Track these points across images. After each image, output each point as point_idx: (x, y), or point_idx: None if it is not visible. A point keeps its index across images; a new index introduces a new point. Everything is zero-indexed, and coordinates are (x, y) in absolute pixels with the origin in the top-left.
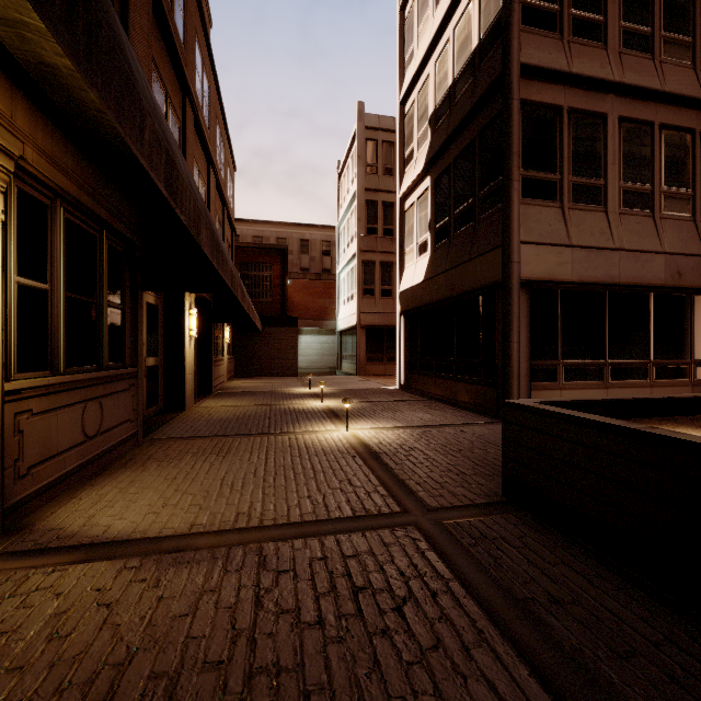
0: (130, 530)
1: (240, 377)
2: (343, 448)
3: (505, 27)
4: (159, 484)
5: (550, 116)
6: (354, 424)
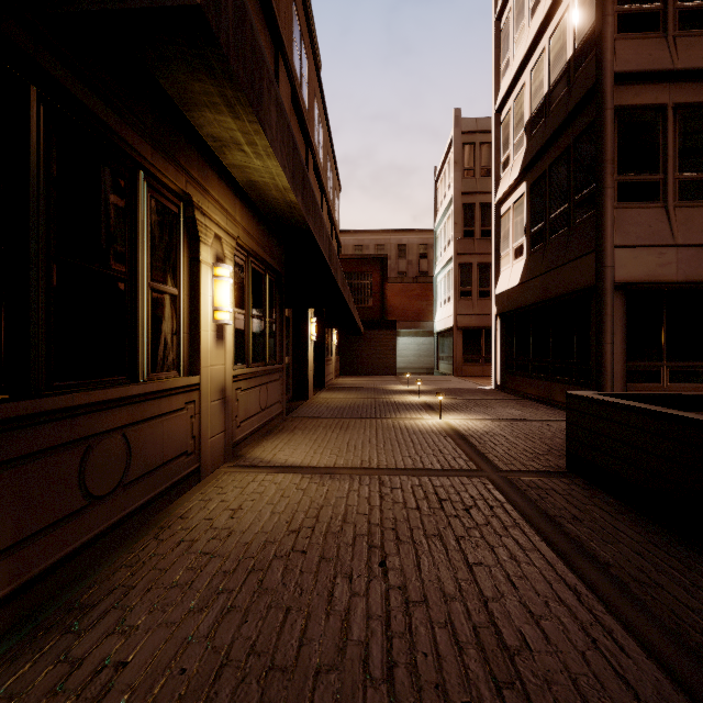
0: (299, 462)
1: (344, 375)
2: (436, 431)
3: (598, 41)
4: (307, 442)
5: (651, 117)
6: (447, 415)
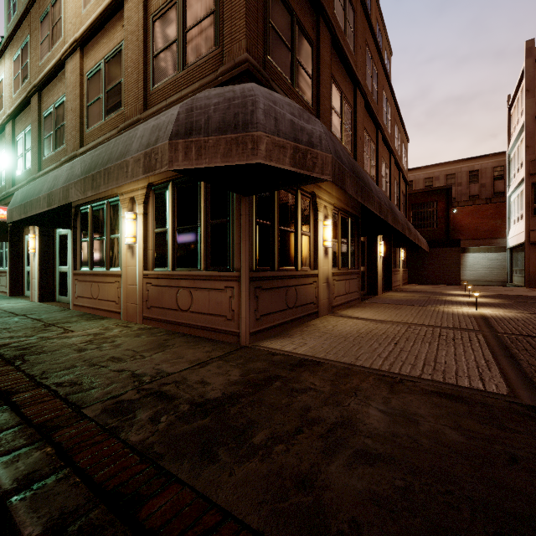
0: (365, 317)
1: (411, 284)
2: (466, 314)
3: None
4: (371, 312)
5: None
6: (484, 308)
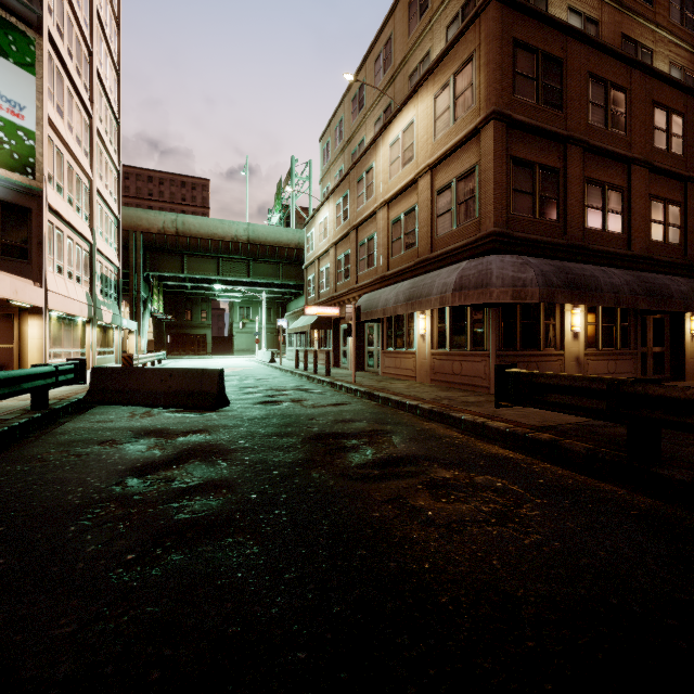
0: None
1: None
2: None
3: None
4: None
5: None
6: None
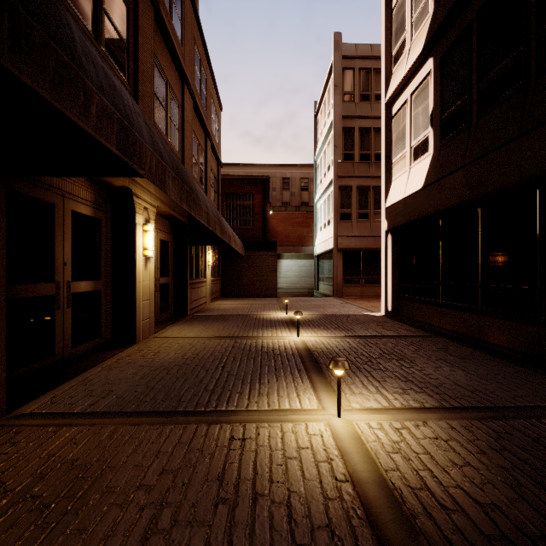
0: None
1: (225, 297)
2: (339, 511)
3: None
4: None
5: None
6: (347, 393)
